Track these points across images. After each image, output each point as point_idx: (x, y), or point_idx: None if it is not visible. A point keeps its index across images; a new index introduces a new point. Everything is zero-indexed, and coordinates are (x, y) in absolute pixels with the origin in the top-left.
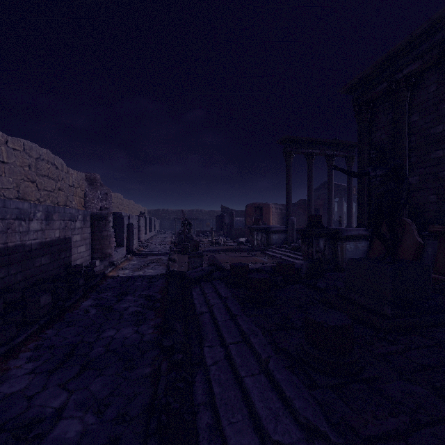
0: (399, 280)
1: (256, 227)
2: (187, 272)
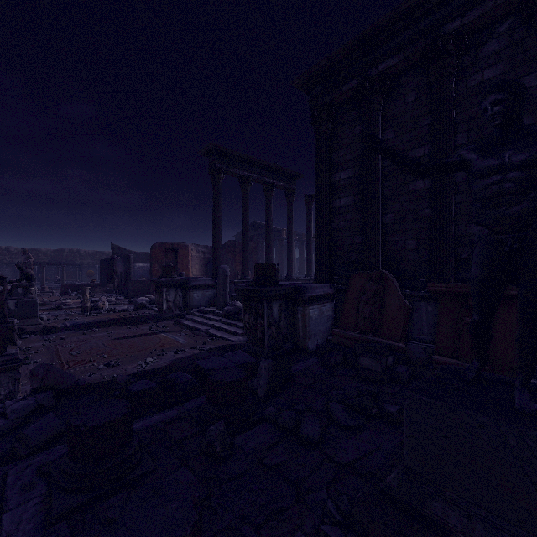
0: None
1: (167, 281)
2: None
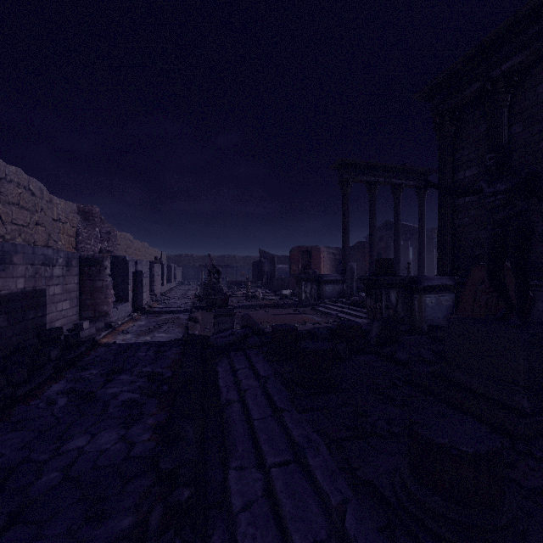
0: (537, 353)
1: (305, 276)
2: (211, 338)
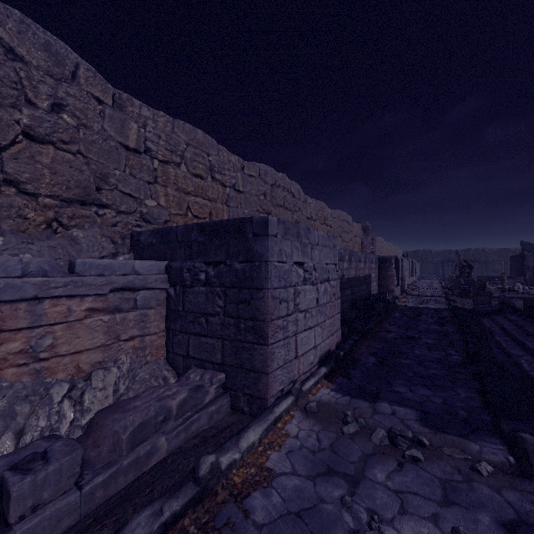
0: None
1: None
2: (473, 307)
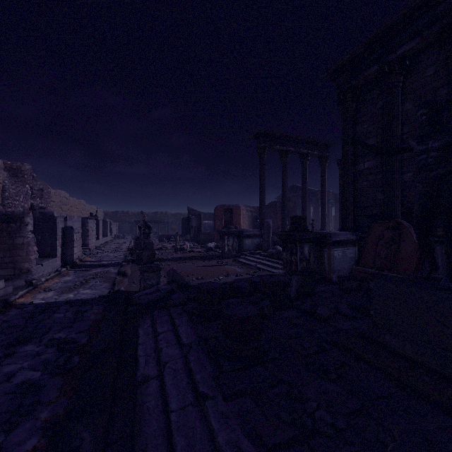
0: None
1: (228, 231)
2: (135, 295)
